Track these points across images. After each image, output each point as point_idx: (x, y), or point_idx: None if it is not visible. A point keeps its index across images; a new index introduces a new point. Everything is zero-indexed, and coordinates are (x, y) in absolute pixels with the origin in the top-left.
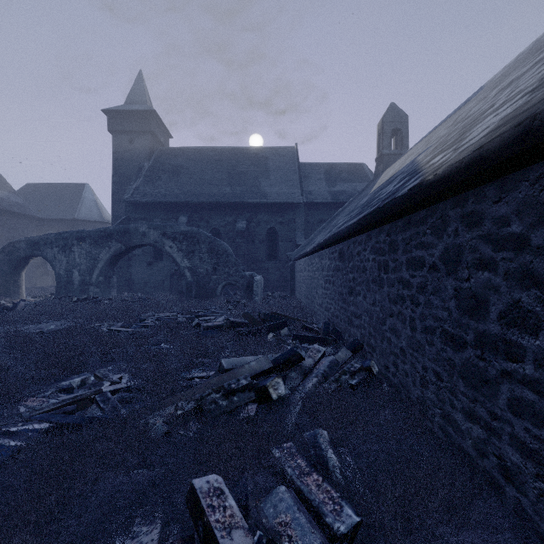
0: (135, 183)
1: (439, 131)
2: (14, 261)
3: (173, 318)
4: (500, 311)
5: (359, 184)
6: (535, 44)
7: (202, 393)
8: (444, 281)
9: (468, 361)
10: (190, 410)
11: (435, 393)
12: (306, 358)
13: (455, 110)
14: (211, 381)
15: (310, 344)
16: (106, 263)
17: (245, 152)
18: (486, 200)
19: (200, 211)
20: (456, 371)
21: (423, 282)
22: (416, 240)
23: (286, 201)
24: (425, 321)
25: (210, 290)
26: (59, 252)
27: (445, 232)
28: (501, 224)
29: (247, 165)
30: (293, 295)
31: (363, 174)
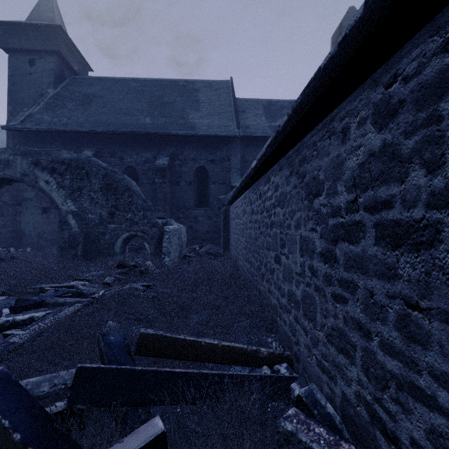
0: (30, 109)
1: None
2: None
3: None
4: None
5: None
6: None
7: None
8: None
9: None
10: None
11: None
12: None
13: None
14: None
15: None
16: None
17: (172, 84)
18: None
19: (111, 144)
20: None
21: None
22: None
23: (218, 133)
24: None
25: (105, 245)
26: None
27: None
28: None
29: (174, 96)
30: (227, 250)
31: None
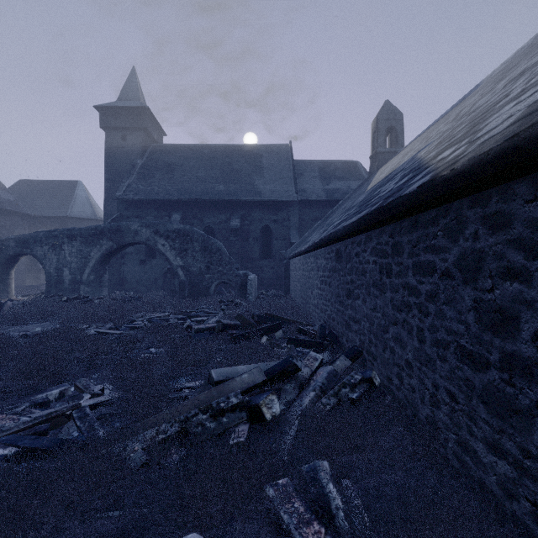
0: (128, 180)
1: (438, 127)
2: (3, 259)
3: (165, 319)
4: (535, 330)
5: (353, 182)
6: (536, 39)
7: (188, 414)
8: (461, 290)
9: (492, 385)
10: (174, 435)
11: (449, 415)
12: (302, 367)
13: (451, 107)
14: (198, 396)
15: (306, 348)
16: (97, 261)
17: (239, 150)
18: (516, 198)
19: (193, 208)
20: (476, 394)
21: (434, 290)
22: (424, 242)
23: (280, 198)
24: (436, 333)
25: (203, 289)
26: (50, 251)
27: (462, 235)
28: (537, 228)
29: (241, 162)
30: (287, 294)
31: (357, 172)
